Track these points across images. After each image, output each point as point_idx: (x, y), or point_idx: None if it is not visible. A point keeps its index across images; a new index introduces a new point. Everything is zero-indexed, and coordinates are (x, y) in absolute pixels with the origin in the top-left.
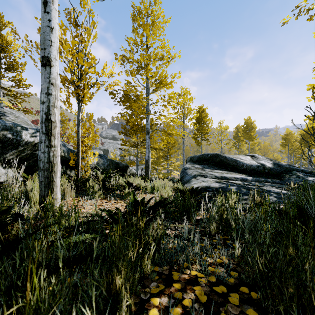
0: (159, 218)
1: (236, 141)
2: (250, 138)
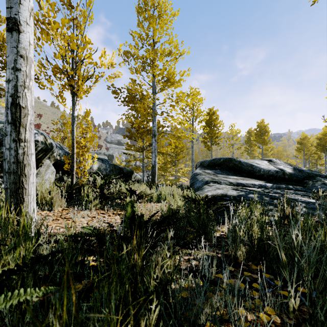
0: (167, 235)
1: (248, 145)
2: (263, 142)
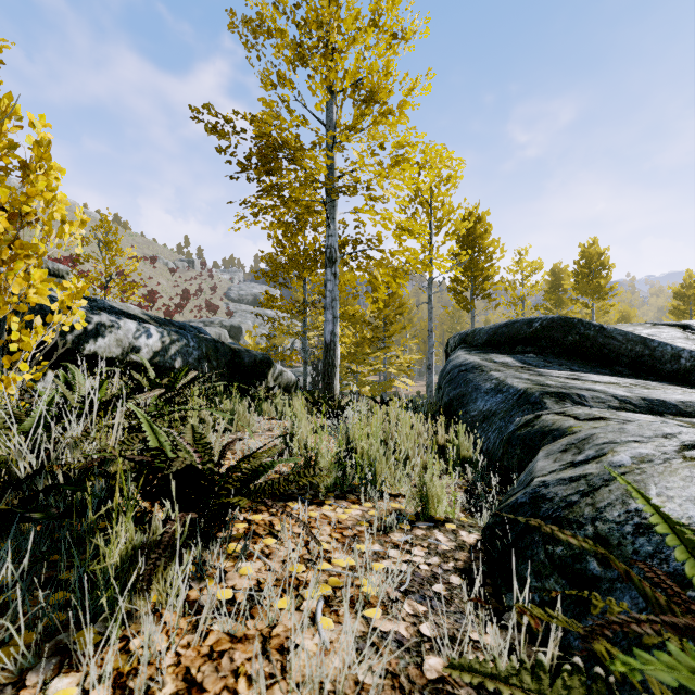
0: None
1: (553, 303)
2: (596, 293)
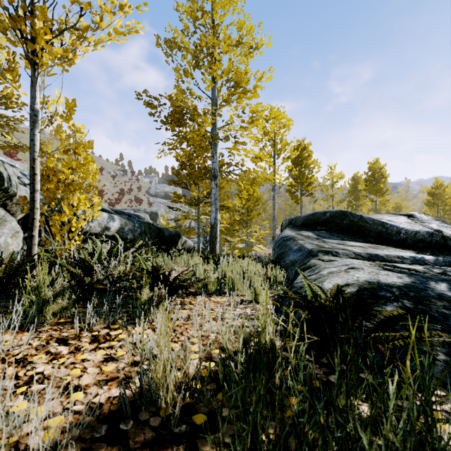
0: None
1: (353, 198)
2: (378, 192)
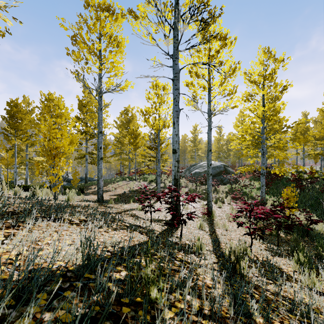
0: None
1: None
2: None
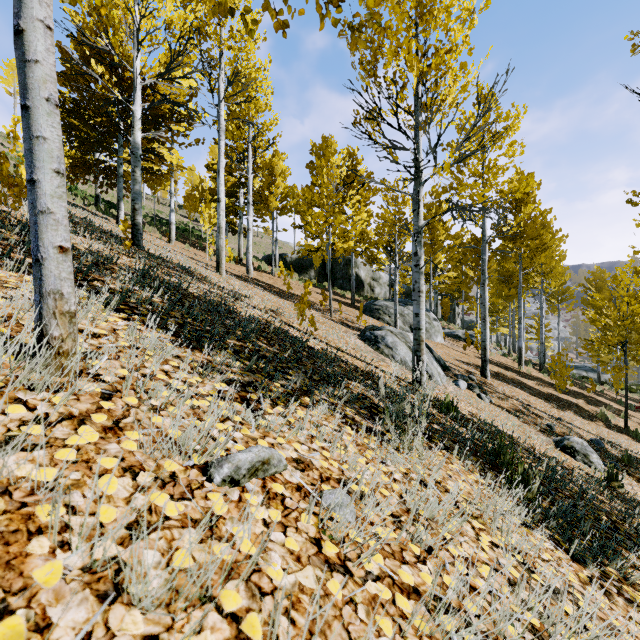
0: None
1: None
2: None
